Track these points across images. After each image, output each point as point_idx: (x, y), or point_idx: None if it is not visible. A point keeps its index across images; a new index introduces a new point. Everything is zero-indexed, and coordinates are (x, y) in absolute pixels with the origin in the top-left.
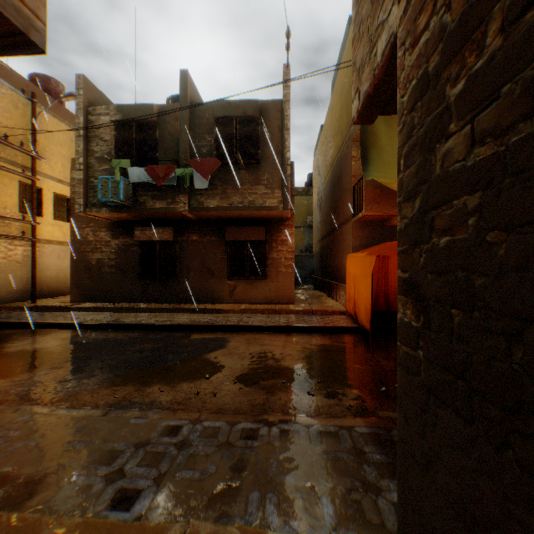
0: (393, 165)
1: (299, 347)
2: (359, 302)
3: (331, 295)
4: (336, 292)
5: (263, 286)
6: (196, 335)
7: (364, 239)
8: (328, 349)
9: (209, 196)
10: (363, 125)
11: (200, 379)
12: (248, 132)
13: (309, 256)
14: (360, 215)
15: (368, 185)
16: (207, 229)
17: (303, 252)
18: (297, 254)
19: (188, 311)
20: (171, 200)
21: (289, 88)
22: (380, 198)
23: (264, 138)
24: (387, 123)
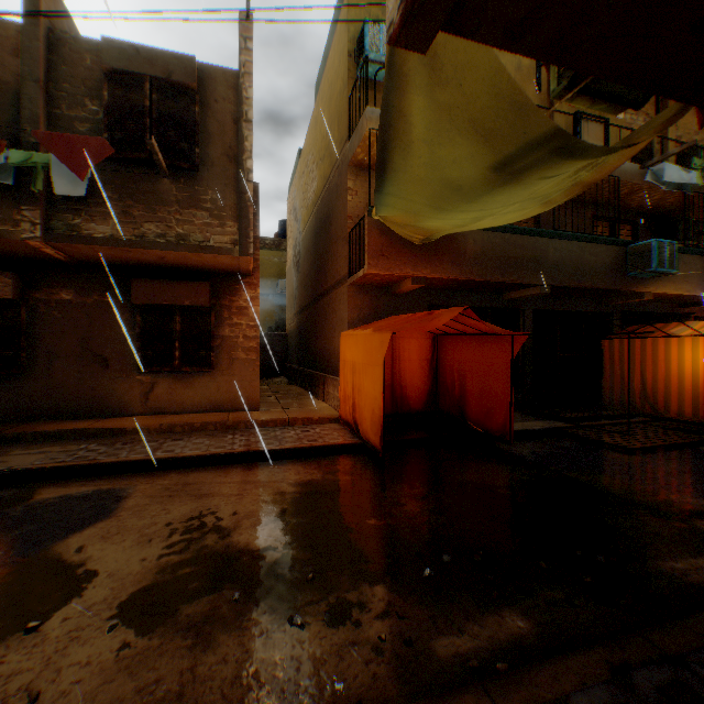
0: (424, 185)
1: (268, 493)
2: (361, 404)
3: (315, 393)
4: (323, 388)
5: (206, 383)
6: (51, 491)
7: (364, 311)
8: (319, 490)
9: (93, 216)
10: (388, 91)
11: (12, 635)
12: (175, 111)
13: (281, 336)
14: (361, 274)
15: (372, 229)
16: (95, 282)
17: (272, 330)
18: (264, 332)
19: (47, 437)
20: (2, 215)
21: (250, 53)
22: (389, 251)
23: (207, 129)
24: (430, 92)
